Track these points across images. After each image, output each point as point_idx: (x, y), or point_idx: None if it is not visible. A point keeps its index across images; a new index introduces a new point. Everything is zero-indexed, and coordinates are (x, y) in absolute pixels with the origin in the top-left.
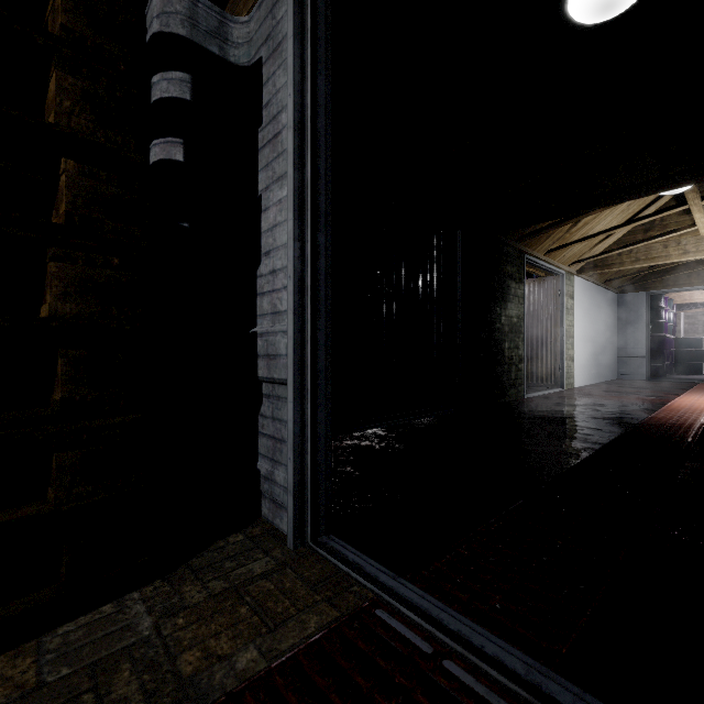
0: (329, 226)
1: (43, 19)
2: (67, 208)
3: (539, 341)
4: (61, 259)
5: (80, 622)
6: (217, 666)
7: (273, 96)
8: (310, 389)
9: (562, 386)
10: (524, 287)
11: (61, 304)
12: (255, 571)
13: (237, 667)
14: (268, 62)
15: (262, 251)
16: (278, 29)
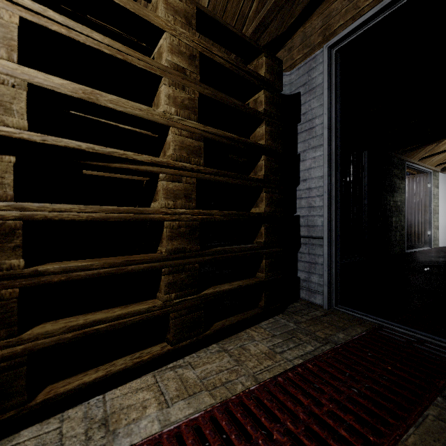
0: (339, 168)
1: (244, 102)
2: (264, 173)
3: (412, 216)
4: (266, 192)
5: (266, 322)
6: (332, 336)
7: (309, 110)
8: (334, 240)
9: (430, 246)
10: (404, 182)
11: (266, 208)
12: (318, 314)
13: (340, 337)
14: (305, 95)
15: (300, 179)
16: (313, 81)
